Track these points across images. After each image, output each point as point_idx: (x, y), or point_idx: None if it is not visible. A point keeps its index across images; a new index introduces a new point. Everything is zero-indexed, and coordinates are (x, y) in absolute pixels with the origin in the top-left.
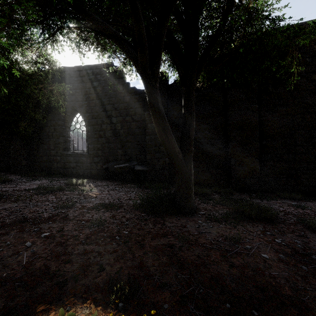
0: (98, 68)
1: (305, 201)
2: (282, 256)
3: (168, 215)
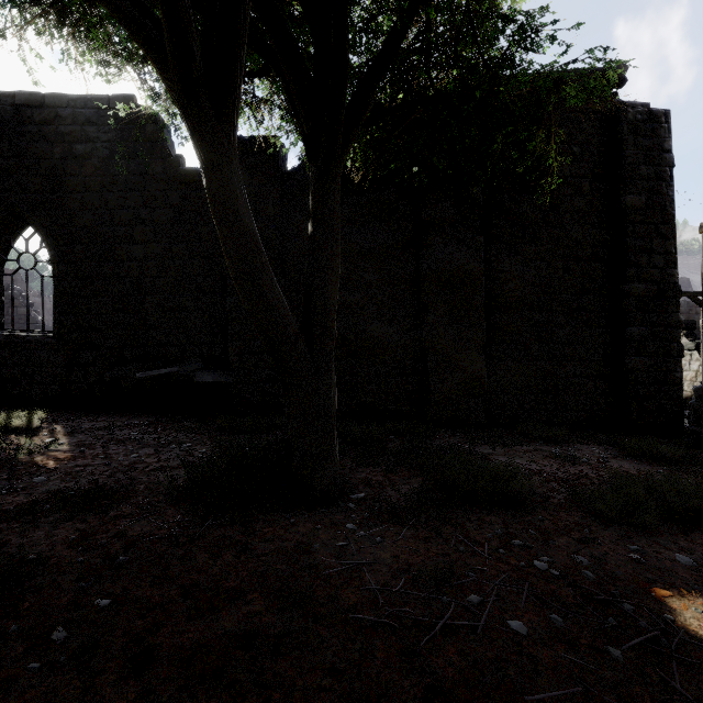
0: (91, 107)
1: (574, 443)
2: (559, 618)
3: (265, 514)
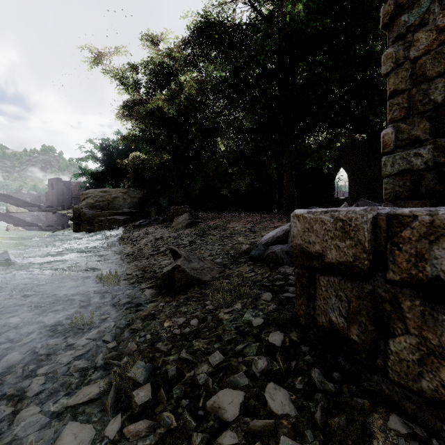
0: None
1: None
2: None
3: None
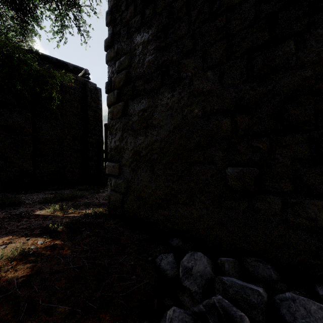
0: None
1: (63, 189)
2: None
3: None
